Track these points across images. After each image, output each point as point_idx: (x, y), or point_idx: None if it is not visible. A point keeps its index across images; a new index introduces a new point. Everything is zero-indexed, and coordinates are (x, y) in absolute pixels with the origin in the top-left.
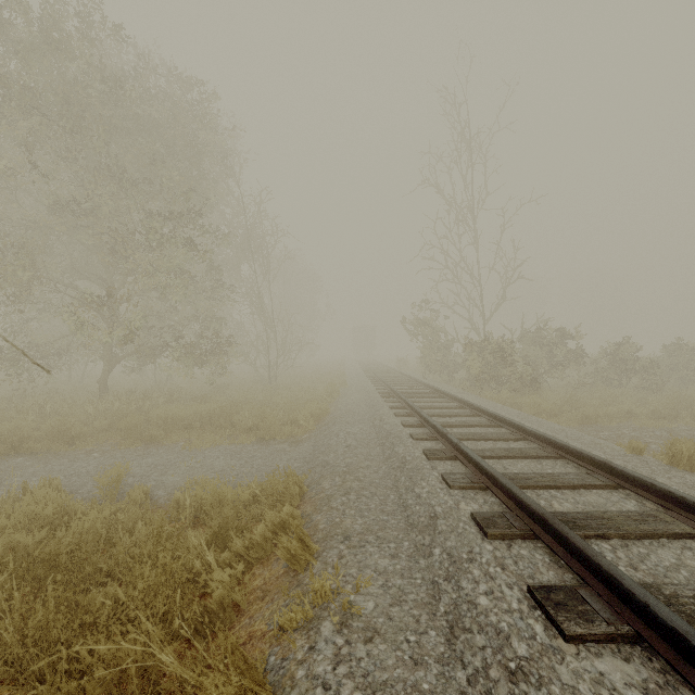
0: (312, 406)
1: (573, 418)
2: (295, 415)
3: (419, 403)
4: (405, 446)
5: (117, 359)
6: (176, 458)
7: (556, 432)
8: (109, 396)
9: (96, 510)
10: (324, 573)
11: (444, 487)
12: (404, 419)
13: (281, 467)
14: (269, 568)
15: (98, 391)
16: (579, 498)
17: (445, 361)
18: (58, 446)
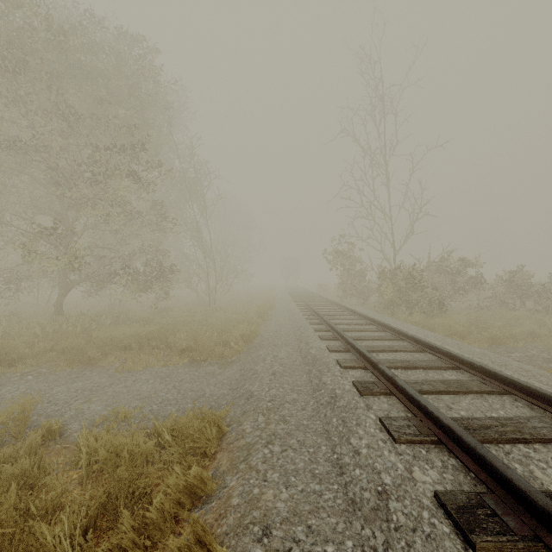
0: (242, 328)
1: (482, 339)
2: (227, 336)
3: (341, 325)
4: (333, 376)
5: (71, 285)
6: (106, 382)
7: (479, 357)
8: (62, 318)
9: None
10: None
11: (387, 438)
12: (329, 343)
13: (207, 393)
14: None
15: (54, 313)
16: None
17: (360, 286)
18: None
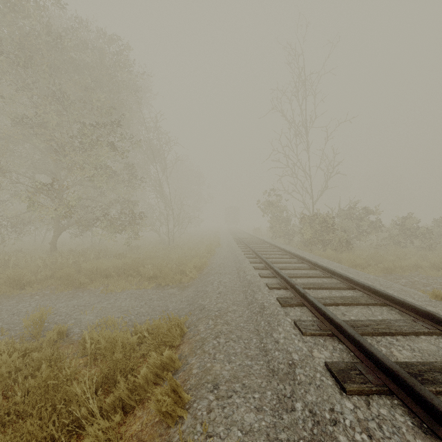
0: (195, 261)
1: (378, 269)
2: (184, 267)
3: (270, 259)
4: (263, 294)
5: (63, 228)
6: (95, 300)
7: (372, 281)
8: (56, 254)
9: (3, 356)
10: (191, 440)
11: (297, 333)
12: (261, 271)
13: (171, 307)
14: (148, 411)
15: (50, 250)
16: (413, 346)
17: (286, 229)
18: (12, 291)
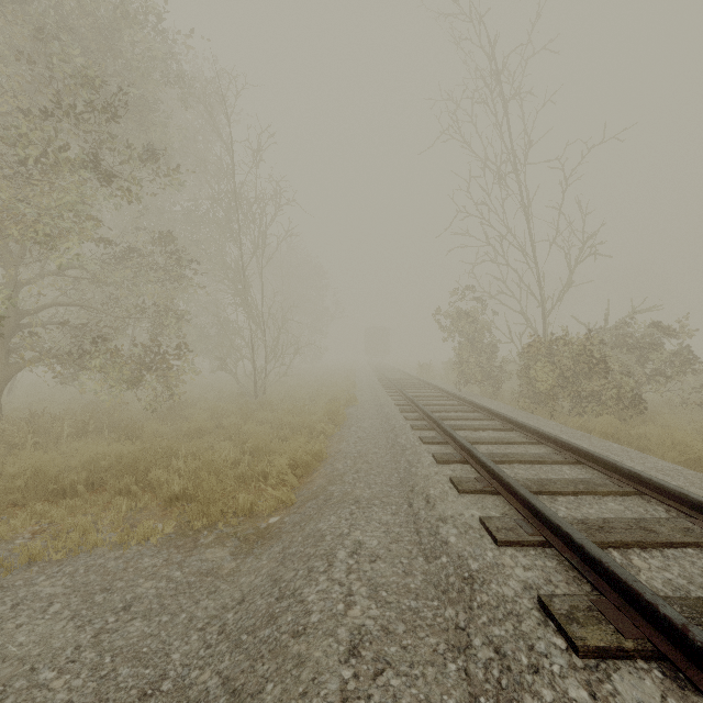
0: (296, 448)
1: None
2: (266, 465)
3: (483, 445)
4: None
5: (15, 367)
6: None
7: None
8: None
9: None
10: None
11: None
12: (481, 504)
13: (172, 671)
14: None
15: None
16: None
17: (487, 367)
18: None
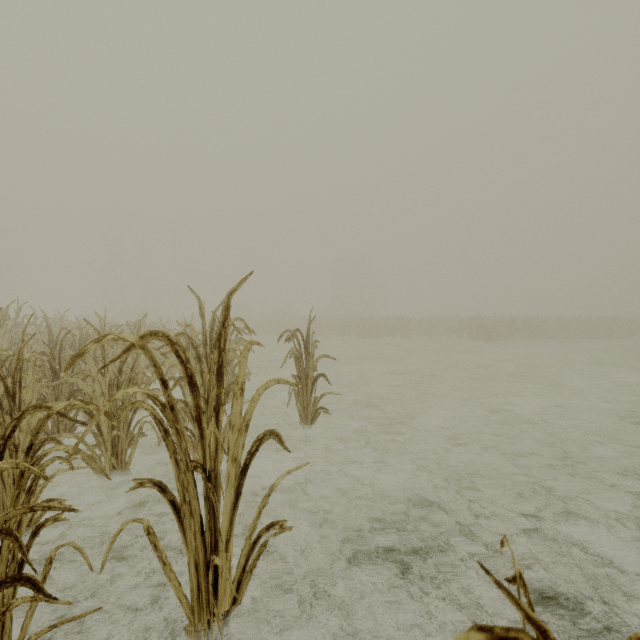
0: None
1: None
2: None
3: None
4: None
5: None
6: None
7: None
8: None
9: None
10: None
11: None
12: None
13: None
14: None
15: None
16: None
17: None
18: None
